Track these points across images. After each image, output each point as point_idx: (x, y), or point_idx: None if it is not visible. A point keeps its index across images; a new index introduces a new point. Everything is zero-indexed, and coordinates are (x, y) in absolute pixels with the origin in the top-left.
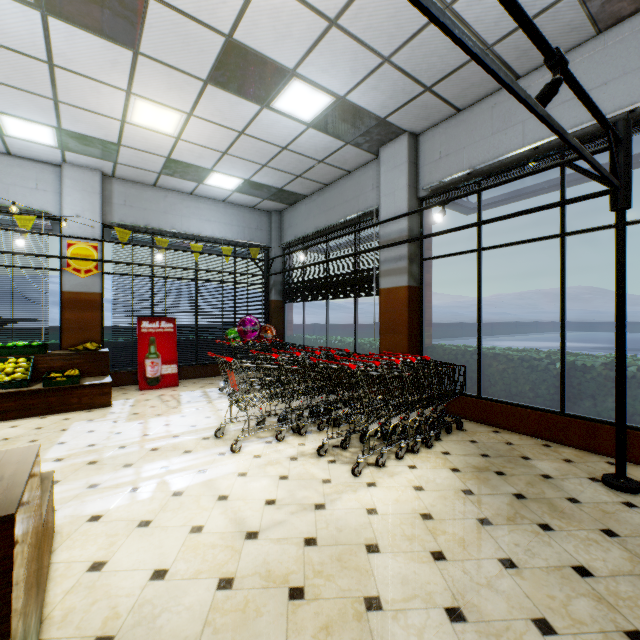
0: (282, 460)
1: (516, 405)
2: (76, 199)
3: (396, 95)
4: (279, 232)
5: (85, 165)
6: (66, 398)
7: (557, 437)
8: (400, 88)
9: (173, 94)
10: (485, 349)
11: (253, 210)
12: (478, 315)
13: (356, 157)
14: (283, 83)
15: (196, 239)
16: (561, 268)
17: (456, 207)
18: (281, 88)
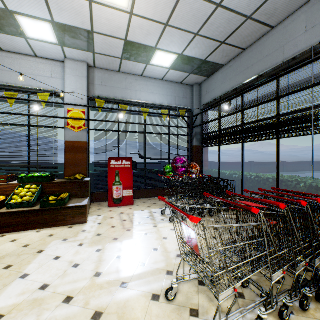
0: None
1: None
2: (72, 81)
3: None
4: (198, 98)
5: (77, 59)
6: (55, 216)
7: None
8: None
9: None
10: None
11: (181, 85)
12: None
13: (288, 2)
14: None
15: (145, 106)
16: None
17: None
18: None
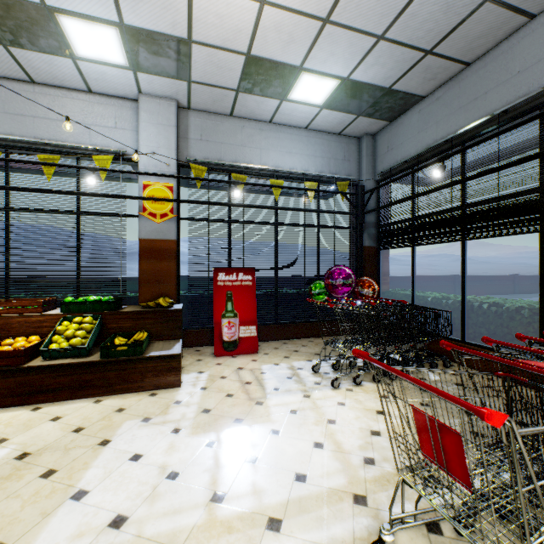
0: None
1: None
2: (151, 134)
3: None
4: (371, 161)
5: (160, 94)
6: (126, 373)
7: None
8: None
9: None
10: None
11: (339, 137)
12: None
13: None
14: None
15: (275, 176)
16: None
17: None
18: None
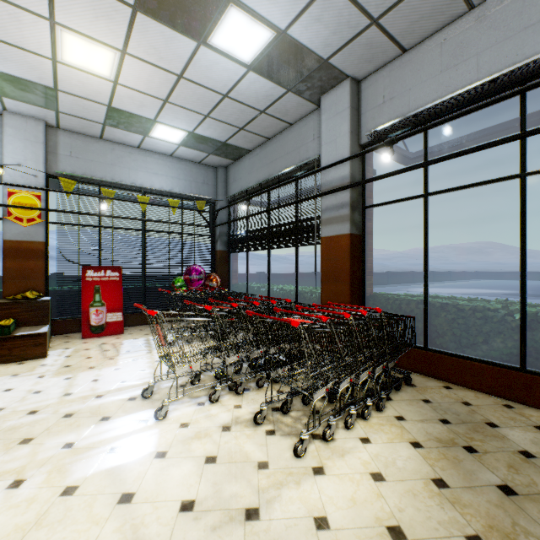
0: (212, 431)
1: (468, 358)
2: (18, 148)
3: (340, 29)
4: (224, 186)
5: (27, 114)
6: None
7: (519, 396)
8: (345, 20)
9: (101, 25)
10: (429, 298)
11: (200, 165)
12: (425, 263)
13: (297, 107)
14: (219, 11)
15: (144, 191)
16: (522, 211)
17: (397, 156)
18: (217, 18)
